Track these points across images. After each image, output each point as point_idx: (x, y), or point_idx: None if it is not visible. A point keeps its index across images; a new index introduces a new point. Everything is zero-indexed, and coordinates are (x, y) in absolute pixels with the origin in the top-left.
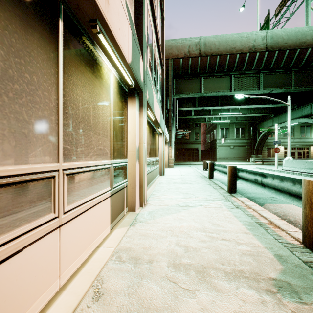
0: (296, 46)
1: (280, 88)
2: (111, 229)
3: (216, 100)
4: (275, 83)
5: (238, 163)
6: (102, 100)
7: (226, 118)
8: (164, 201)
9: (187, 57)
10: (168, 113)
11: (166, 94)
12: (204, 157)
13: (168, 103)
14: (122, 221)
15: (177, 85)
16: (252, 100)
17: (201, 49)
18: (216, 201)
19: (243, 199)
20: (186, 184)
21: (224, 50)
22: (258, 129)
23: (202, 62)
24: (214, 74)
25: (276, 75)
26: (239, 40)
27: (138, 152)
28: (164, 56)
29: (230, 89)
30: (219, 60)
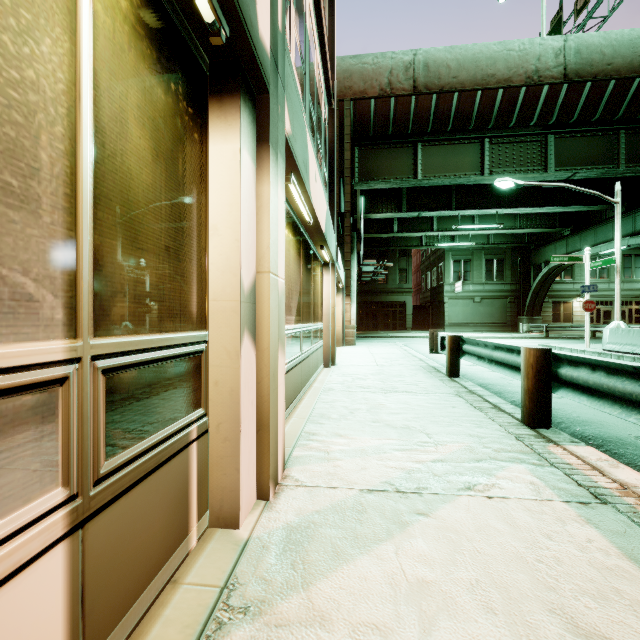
0: (633, 70)
1: (594, 168)
2: None
3: (448, 196)
4: (581, 156)
5: (493, 334)
6: None
7: (466, 238)
8: (342, 467)
9: (386, 97)
10: (343, 224)
11: (339, 179)
12: (418, 322)
13: (343, 201)
14: (168, 605)
15: (363, 162)
16: (526, 196)
17: (418, 78)
18: (509, 463)
19: (591, 455)
20: (394, 392)
21: (470, 80)
22: (535, 263)
23: (419, 107)
24: (445, 137)
25: (584, 139)
26: (503, 58)
27: (252, 304)
28: (334, 78)
29: (480, 169)
30: (457, 104)
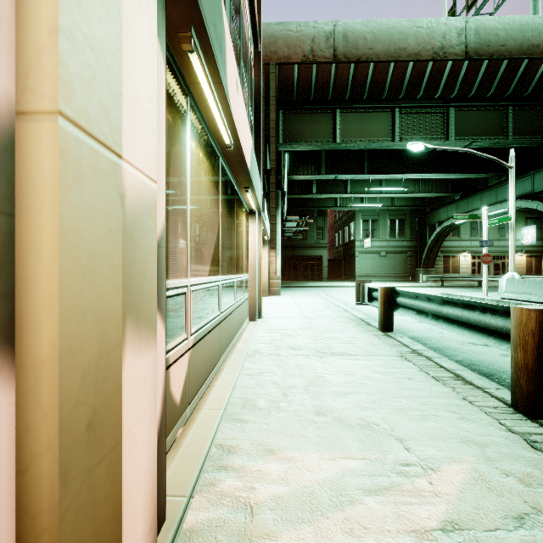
0: (522, 52)
1: (487, 139)
2: None
3: (361, 161)
4: (476, 128)
5: (397, 283)
6: None
7: (374, 201)
8: None
9: (309, 63)
10: (268, 182)
11: (264, 138)
12: (332, 273)
13: (268, 160)
14: None
15: (287, 125)
16: (427, 164)
17: (338, 47)
18: None
19: None
20: (331, 355)
21: (384, 52)
22: (430, 223)
23: (338, 75)
24: (361, 105)
25: (479, 112)
26: (413, 34)
27: None
28: (261, 20)
29: (392, 136)
30: (373, 74)
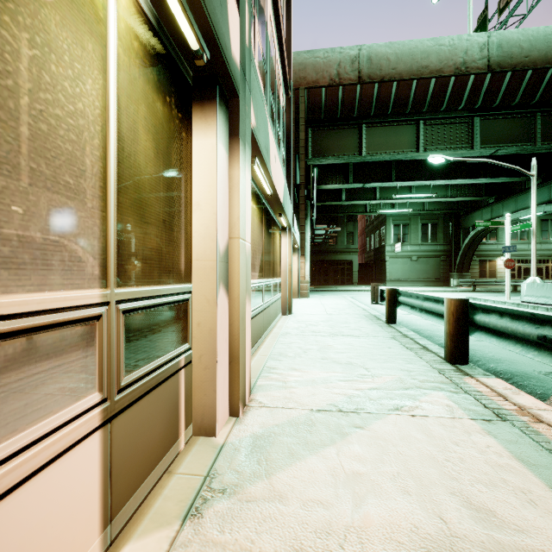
0: (547, 62)
1: (514, 146)
2: (110, 545)
3: (389, 169)
4: (502, 135)
5: (428, 288)
6: (37, 28)
7: (404, 206)
8: (297, 393)
9: (335, 86)
10: (298, 194)
11: (295, 156)
12: (363, 278)
13: (298, 174)
14: (165, 487)
15: (316, 141)
16: (456, 169)
17: (362, 70)
18: (431, 391)
19: (498, 385)
20: (340, 336)
21: (407, 71)
22: (464, 226)
23: (363, 94)
24: (386, 119)
25: (505, 120)
26: (435, 52)
27: (225, 263)
28: (291, 72)
29: (416, 147)
30: (396, 91)
